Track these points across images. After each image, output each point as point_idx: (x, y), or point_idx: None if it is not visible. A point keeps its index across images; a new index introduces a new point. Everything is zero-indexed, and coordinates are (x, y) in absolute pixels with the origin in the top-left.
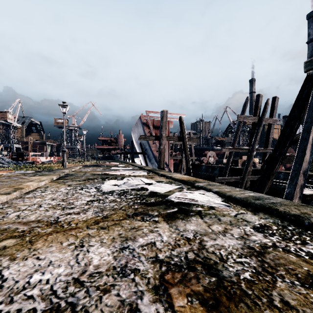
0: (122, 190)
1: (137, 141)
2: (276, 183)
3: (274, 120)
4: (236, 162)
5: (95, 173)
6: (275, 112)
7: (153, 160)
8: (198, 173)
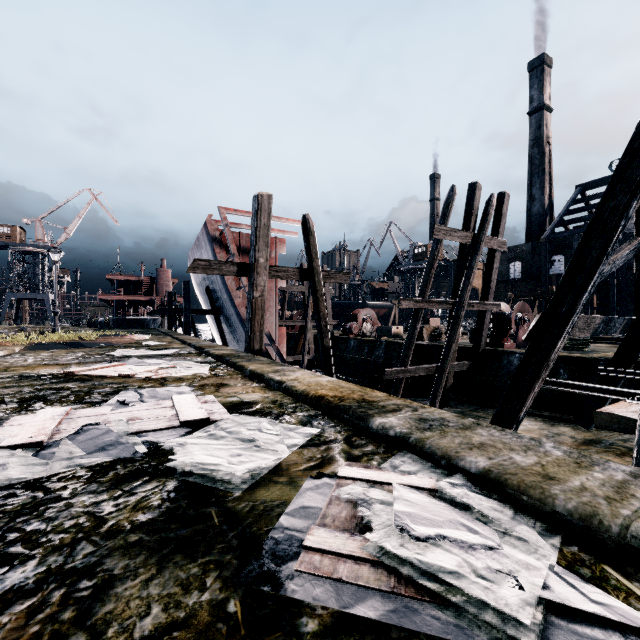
0: (38, 481)
1: (201, 284)
2: (544, 385)
3: (501, 242)
4: (419, 331)
5: (32, 374)
6: (503, 225)
7: (239, 328)
8: (341, 356)
